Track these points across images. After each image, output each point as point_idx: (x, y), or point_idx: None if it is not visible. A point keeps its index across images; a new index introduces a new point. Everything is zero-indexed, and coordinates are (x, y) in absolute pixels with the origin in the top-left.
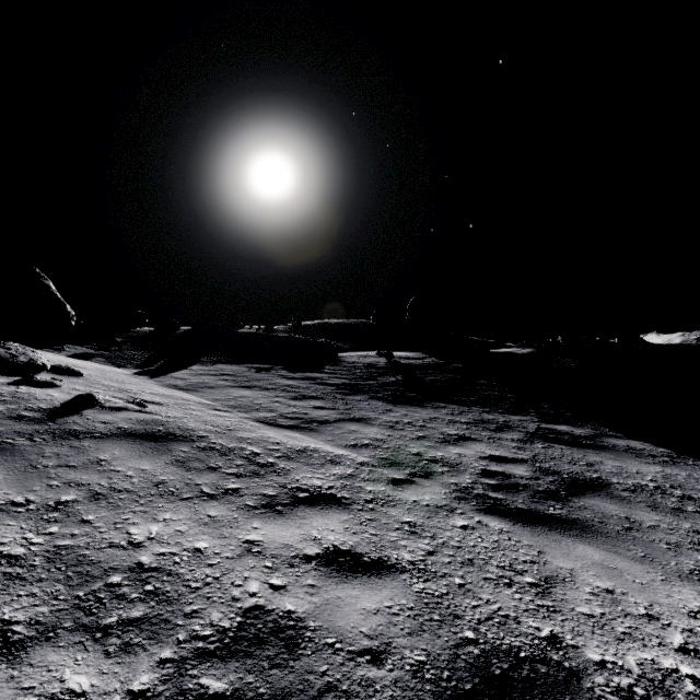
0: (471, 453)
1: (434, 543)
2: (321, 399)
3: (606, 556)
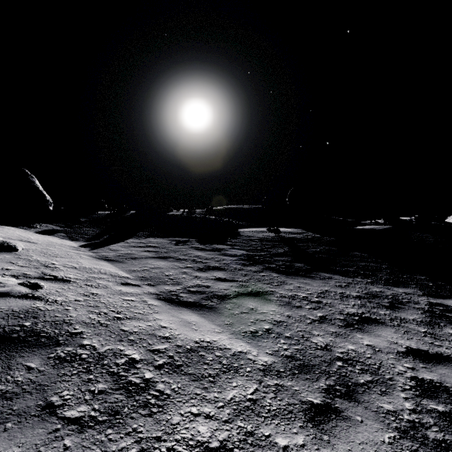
0: (385, 345)
1: None
2: (222, 270)
3: None
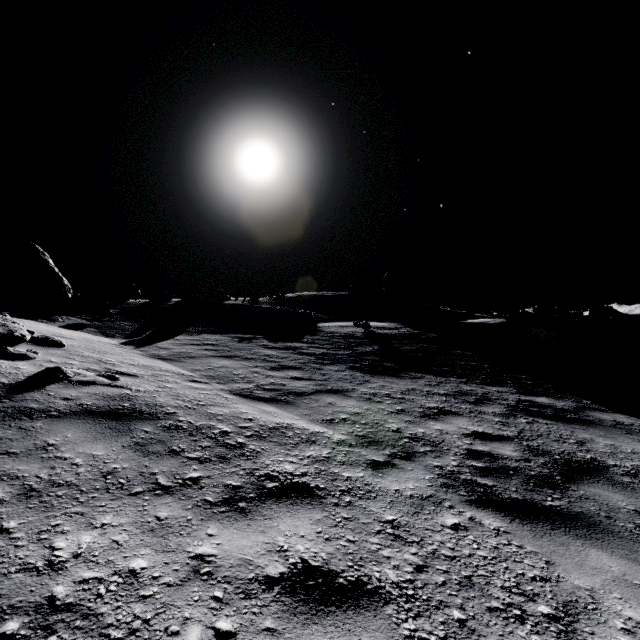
0: (453, 429)
1: (423, 552)
2: (299, 369)
3: (626, 566)
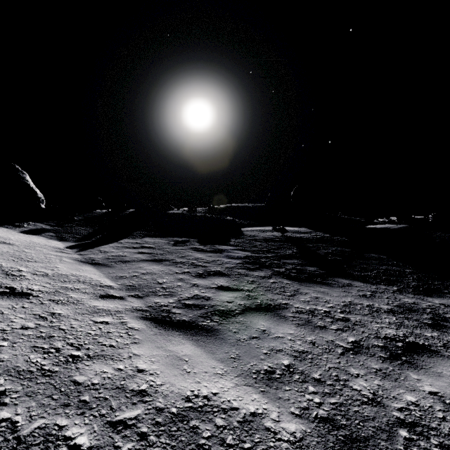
0: None
1: None
2: (225, 276)
3: None
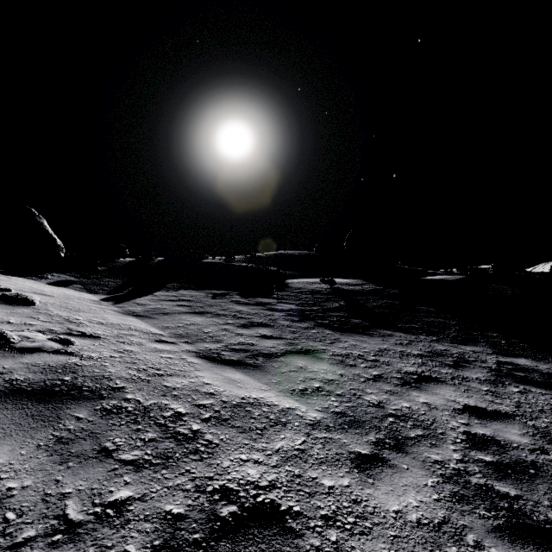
0: (442, 402)
1: None
2: (268, 327)
3: None
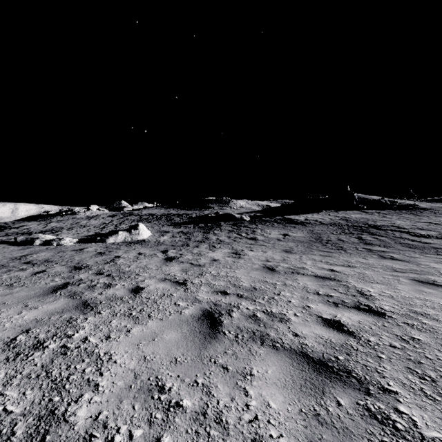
0: None
1: None
2: None
3: None
